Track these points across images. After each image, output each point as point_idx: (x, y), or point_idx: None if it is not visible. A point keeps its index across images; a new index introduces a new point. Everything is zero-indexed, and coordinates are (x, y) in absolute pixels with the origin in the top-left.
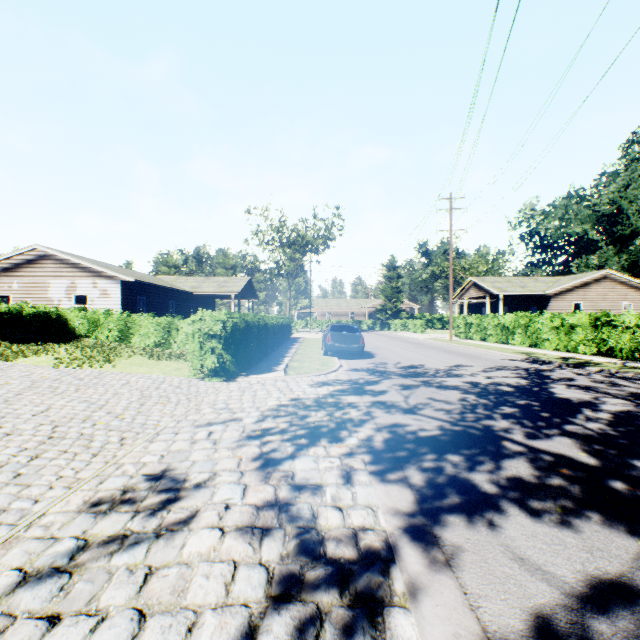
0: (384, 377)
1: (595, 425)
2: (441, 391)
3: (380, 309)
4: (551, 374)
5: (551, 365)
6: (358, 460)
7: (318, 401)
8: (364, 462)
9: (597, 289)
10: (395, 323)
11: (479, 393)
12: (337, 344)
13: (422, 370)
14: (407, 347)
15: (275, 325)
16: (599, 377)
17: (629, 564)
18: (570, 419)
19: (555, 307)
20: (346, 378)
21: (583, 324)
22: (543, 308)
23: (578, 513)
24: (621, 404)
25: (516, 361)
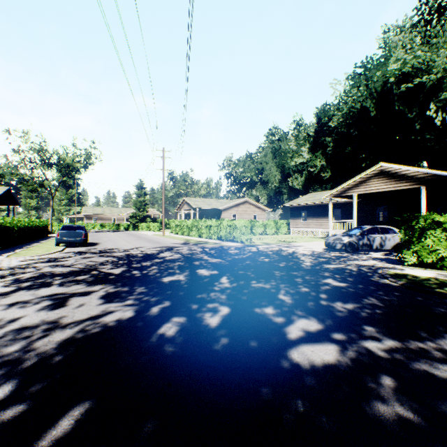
0: (81, 254)
1: (147, 263)
2: (103, 258)
3: (133, 216)
4: (177, 248)
5: (188, 245)
6: (3, 283)
7: (14, 267)
8: (6, 283)
9: (243, 207)
10: (142, 225)
11: (122, 257)
12: (65, 238)
13: (113, 250)
14: (130, 239)
15: (22, 226)
16: (195, 248)
17: (72, 290)
18: (142, 262)
19: (224, 216)
20: (54, 256)
21: (214, 225)
22: (219, 217)
23: (80, 284)
24: (176, 256)
25: (176, 244)
